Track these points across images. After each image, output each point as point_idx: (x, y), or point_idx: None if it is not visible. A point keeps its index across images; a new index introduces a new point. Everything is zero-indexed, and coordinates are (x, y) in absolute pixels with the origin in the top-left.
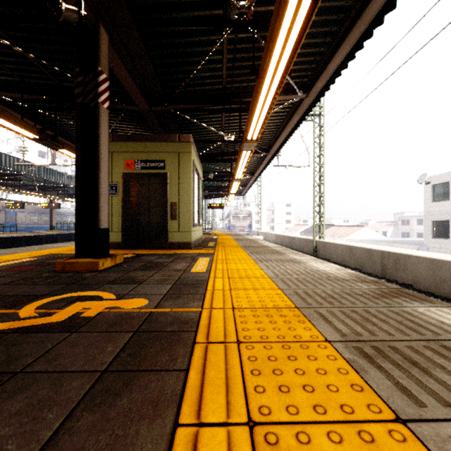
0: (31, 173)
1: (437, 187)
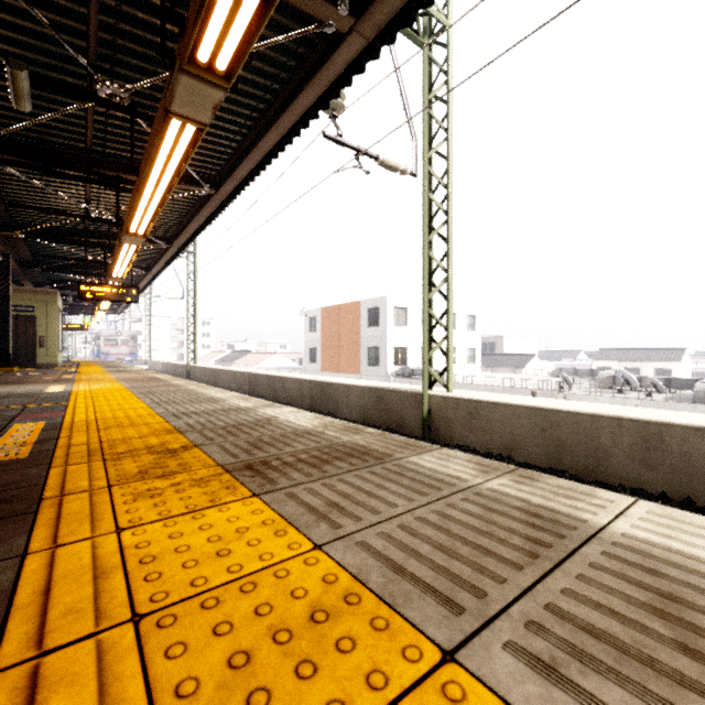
0: None
1: (312, 320)
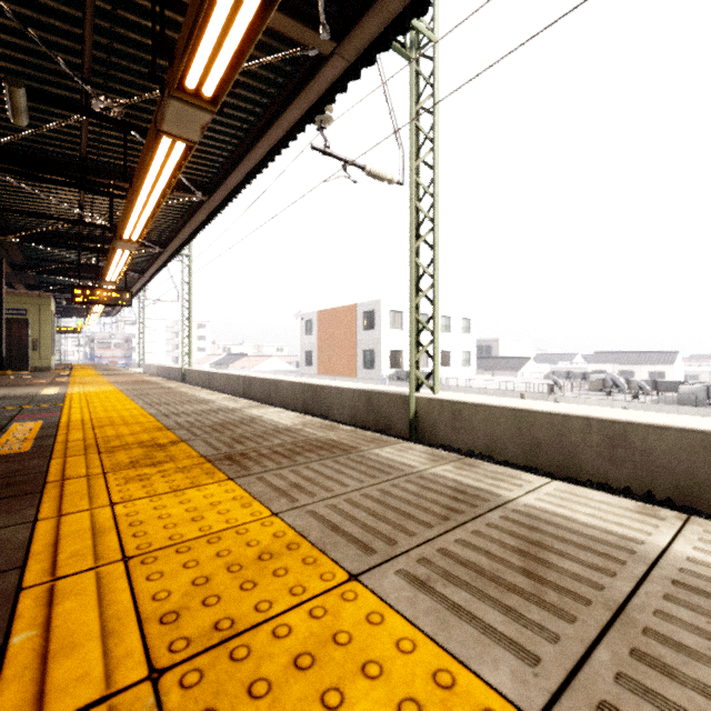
0: None
1: (308, 323)
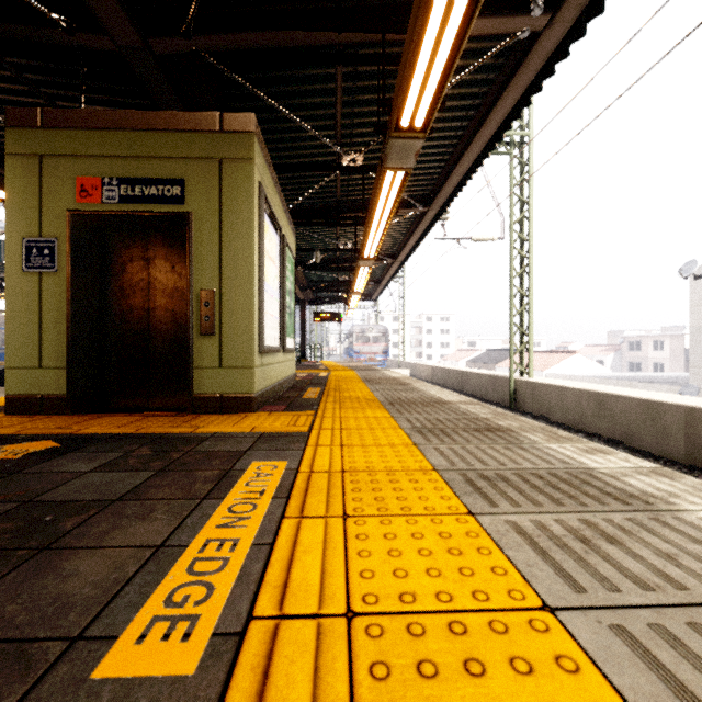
0: None
1: None
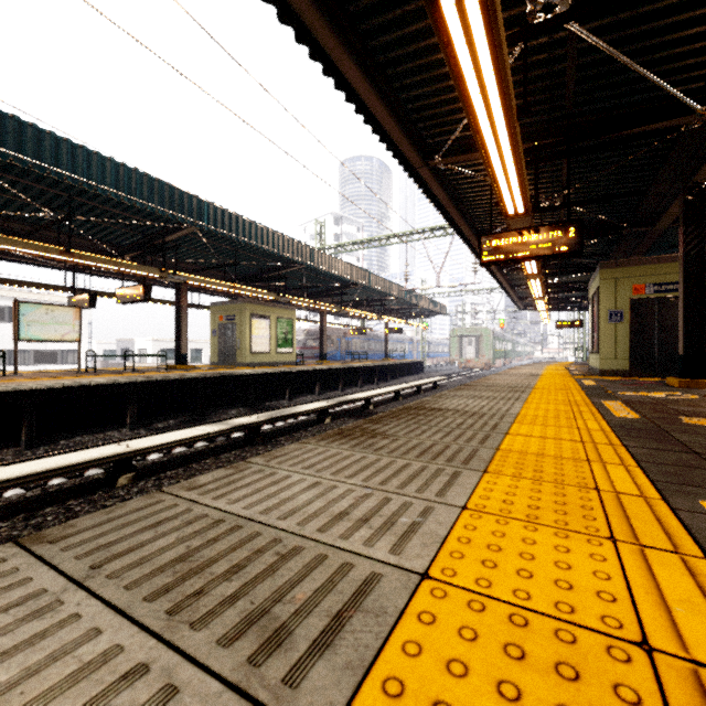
0: (400, 297)
1: None
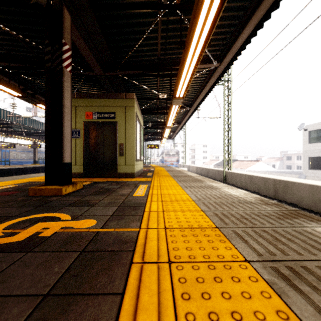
0: (19, 123)
1: (312, 132)
